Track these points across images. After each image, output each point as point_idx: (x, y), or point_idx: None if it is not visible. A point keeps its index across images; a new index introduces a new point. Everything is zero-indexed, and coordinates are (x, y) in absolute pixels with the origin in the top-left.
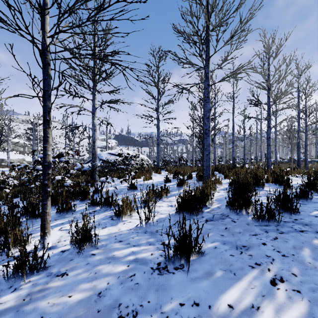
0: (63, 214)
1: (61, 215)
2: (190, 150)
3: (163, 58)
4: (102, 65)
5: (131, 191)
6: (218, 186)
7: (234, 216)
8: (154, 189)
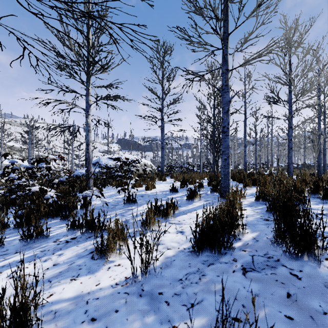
0: (31, 242)
1: (28, 244)
2: (196, 154)
3: (168, 53)
4: (95, 52)
5: (129, 205)
6: (241, 200)
7: (290, 262)
8: (158, 202)
